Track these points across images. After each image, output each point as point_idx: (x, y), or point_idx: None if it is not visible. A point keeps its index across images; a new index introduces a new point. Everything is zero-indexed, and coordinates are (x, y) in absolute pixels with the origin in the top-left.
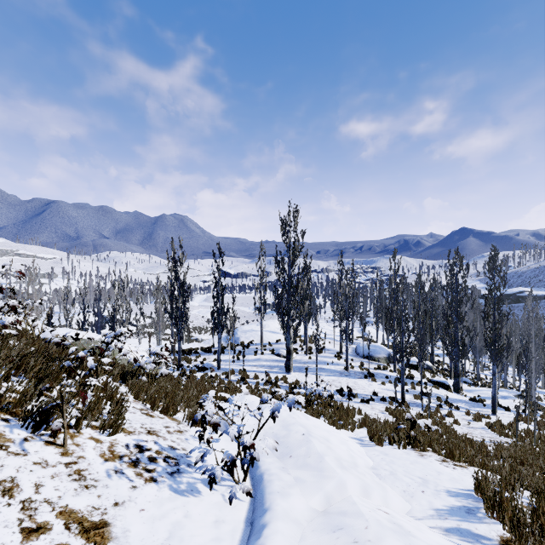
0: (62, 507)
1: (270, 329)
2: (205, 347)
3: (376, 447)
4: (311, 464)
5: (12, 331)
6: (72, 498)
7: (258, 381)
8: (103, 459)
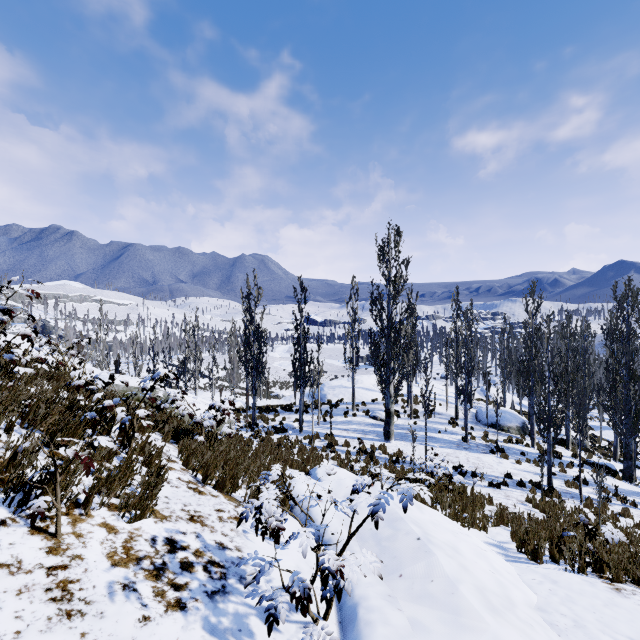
0: None
1: (364, 385)
2: (285, 405)
3: (532, 565)
4: (436, 596)
5: (28, 369)
6: (38, 637)
7: (349, 450)
8: (110, 562)
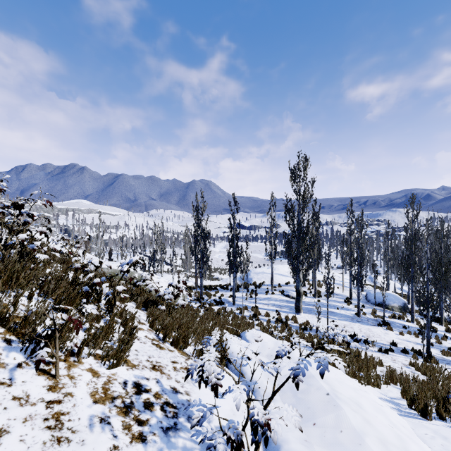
0: None
1: (279, 272)
2: (223, 285)
3: (423, 420)
4: (345, 445)
5: (45, 256)
6: None
7: (269, 319)
8: (92, 399)
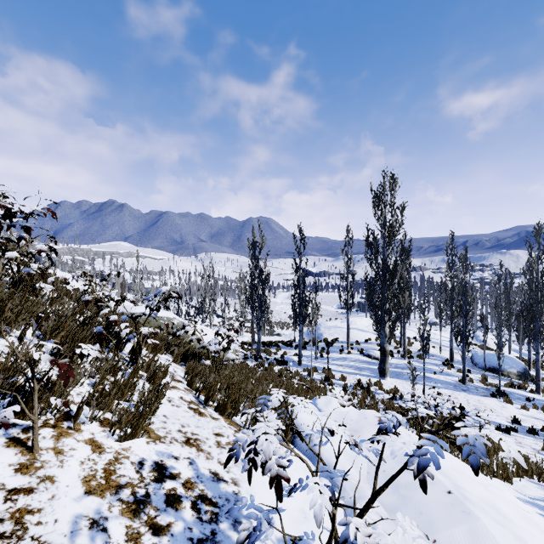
0: None
1: (357, 326)
2: (286, 341)
3: None
4: None
5: (48, 286)
6: None
7: (346, 384)
8: (84, 488)
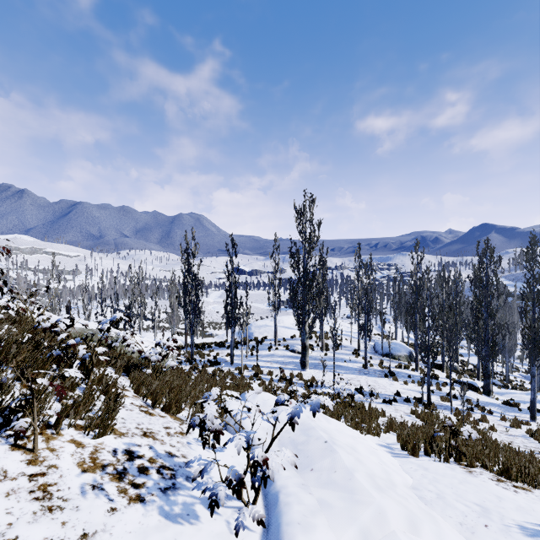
0: (9, 539)
1: (284, 324)
2: (219, 342)
3: (411, 458)
4: (338, 482)
5: None
6: (27, 526)
7: (272, 378)
8: (80, 469)
